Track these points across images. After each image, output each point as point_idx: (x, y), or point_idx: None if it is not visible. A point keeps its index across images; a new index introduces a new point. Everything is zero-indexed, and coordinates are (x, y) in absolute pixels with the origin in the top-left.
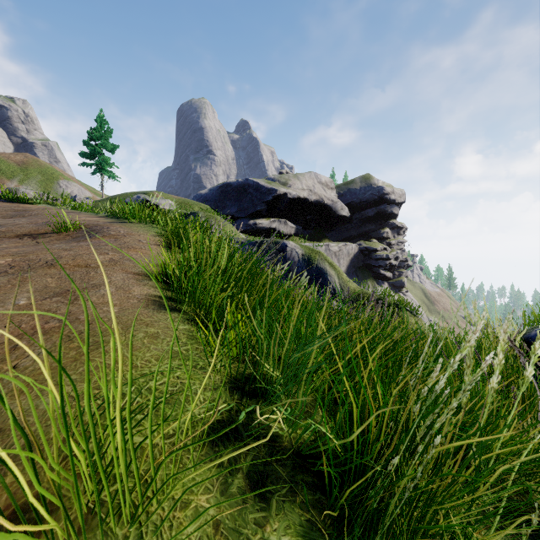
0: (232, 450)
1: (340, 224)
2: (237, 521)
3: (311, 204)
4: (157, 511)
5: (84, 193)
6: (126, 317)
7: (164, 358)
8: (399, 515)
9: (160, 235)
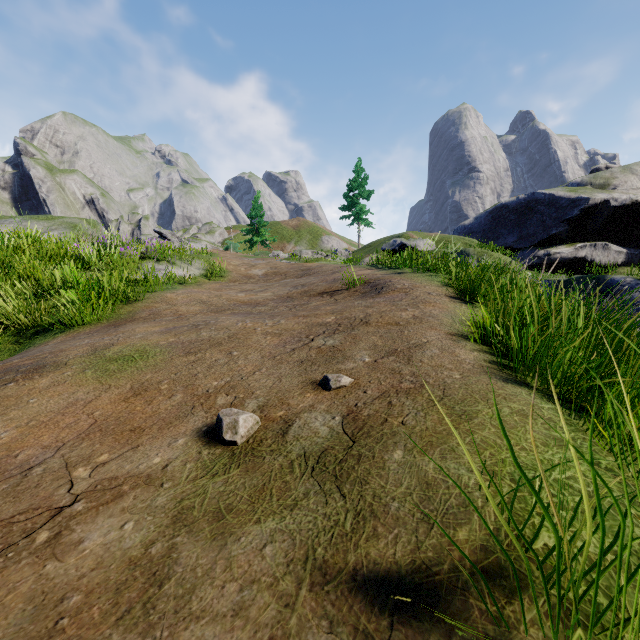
0: None
1: None
2: None
3: None
4: None
5: (341, 245)
6: (476, 386)
7: (549, 444)
8: None
9: (445, 285)
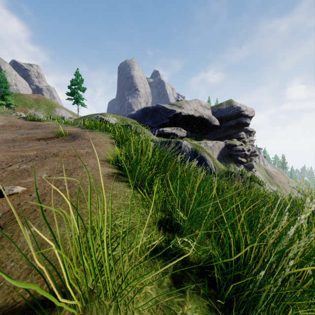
0: (162, 262)
1: (213, 130)
2: (168, 302)
3: (196, 118)
4: (125, 293)
5: (68, 115)
6: (99, 184)
7: (121, 208)
8: (265, 306)
9: (111, 138)
